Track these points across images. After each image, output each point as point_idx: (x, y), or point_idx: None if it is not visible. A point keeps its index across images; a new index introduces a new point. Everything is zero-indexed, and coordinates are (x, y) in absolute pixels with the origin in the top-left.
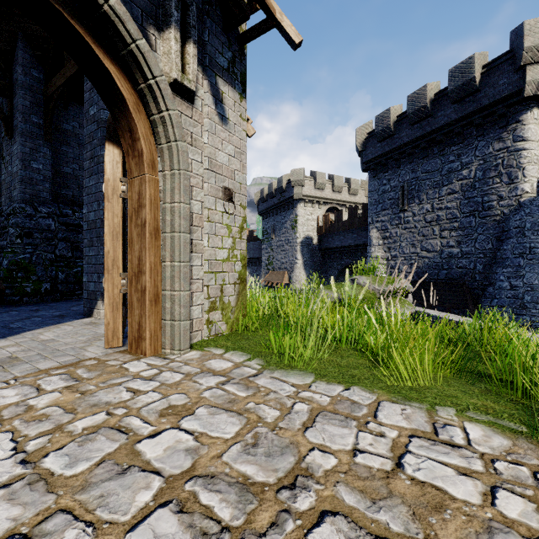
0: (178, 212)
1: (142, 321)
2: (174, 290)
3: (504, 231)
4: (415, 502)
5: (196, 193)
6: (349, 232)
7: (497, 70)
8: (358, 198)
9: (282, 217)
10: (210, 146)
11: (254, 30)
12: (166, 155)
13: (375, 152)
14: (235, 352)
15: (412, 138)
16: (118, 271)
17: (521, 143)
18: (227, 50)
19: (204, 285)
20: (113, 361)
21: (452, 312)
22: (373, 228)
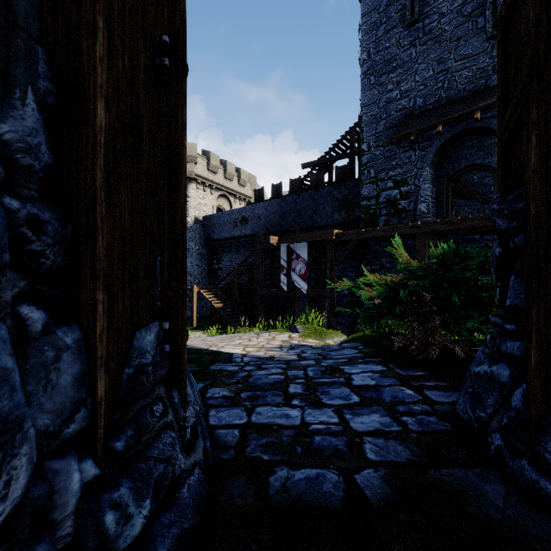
0: None
1: None
2: None
3: None
4: None
5: None
6: None
7: None
8: None
9: None
10: None
11: None
12: None
13: None
14: None
15: None
16: None
17: (188, 198)
18: None
19: None
20: None
21: None
22: None
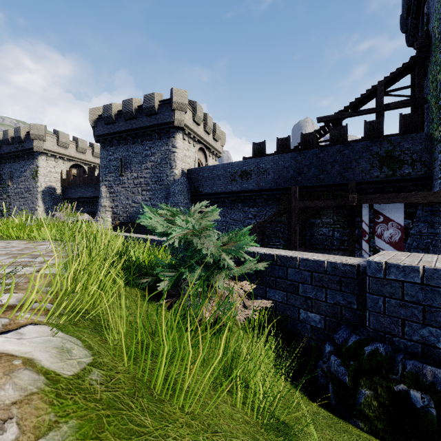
0: None
1: None
2: None
3: (169, 193)
4: None
5: None
6: (90, 187)
7: (165, 106)
8: None
9: (21, 166)
10: None
11: None
12: None
13: (103, 131)
14: None
15: (126, 129)
16: None
17: (175, 149)
18: None
19: None
20: None
21: None
22: (103, 185)
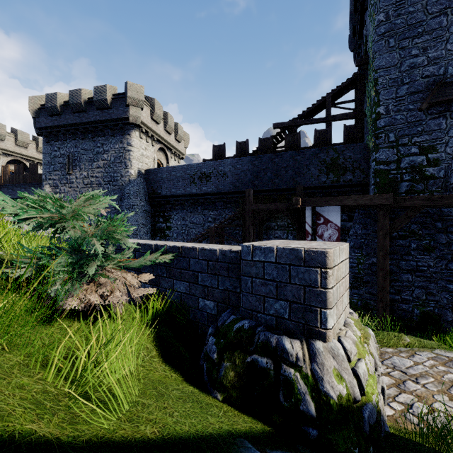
0: None
1: None
2: None
3: (123, 195)
4: None
5: None
6: (31, 186)
7: (119, 101)
8: None
9: None
10: None
11: None
12: None
13: (47, 123)
14: None
15: (74, 122)
16: None
17: (130, 147)
18: None
19: None
20: None
21: None
22: (47, 184)
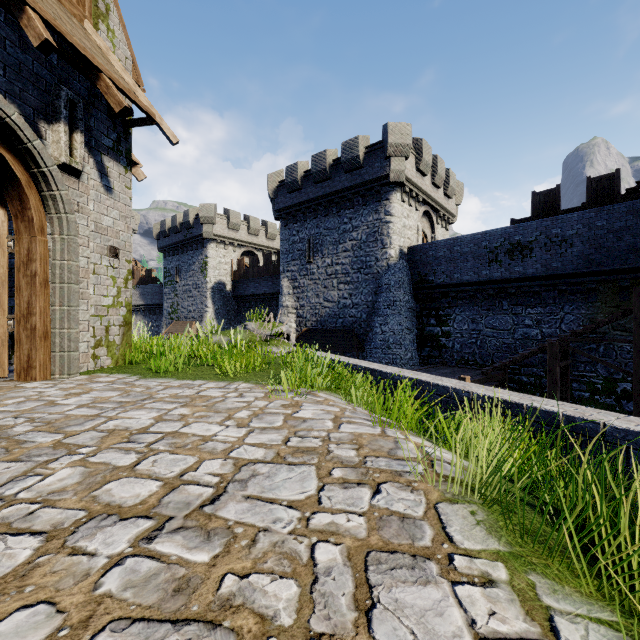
0: (67, 268)
1: (32, 353)
2: (64, 329)
3: (379, 286)
4: (195, 397)
5: (83, 251)
6: (265, 280)
7: (374, 154)
8: (276, 243)
9: (189, 257)
10: (96, 213)
11: (138, 122)
12: (56, 223)
13: (285, 202)
14: (119, 374)
15: (316, 196)
16: (4, 314)
17: (389, 217)
18: (113, 132)
19: (90, 326)
20: (5, 385)
21: (346, 355)
22: (284, 277)
